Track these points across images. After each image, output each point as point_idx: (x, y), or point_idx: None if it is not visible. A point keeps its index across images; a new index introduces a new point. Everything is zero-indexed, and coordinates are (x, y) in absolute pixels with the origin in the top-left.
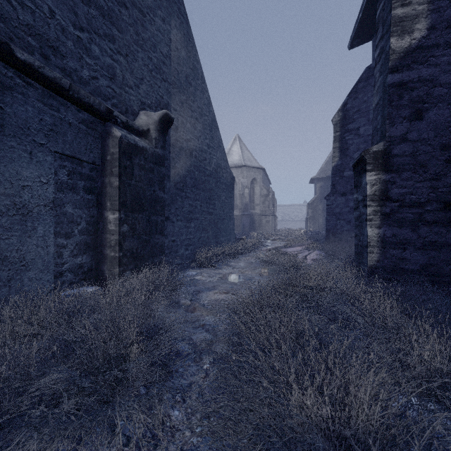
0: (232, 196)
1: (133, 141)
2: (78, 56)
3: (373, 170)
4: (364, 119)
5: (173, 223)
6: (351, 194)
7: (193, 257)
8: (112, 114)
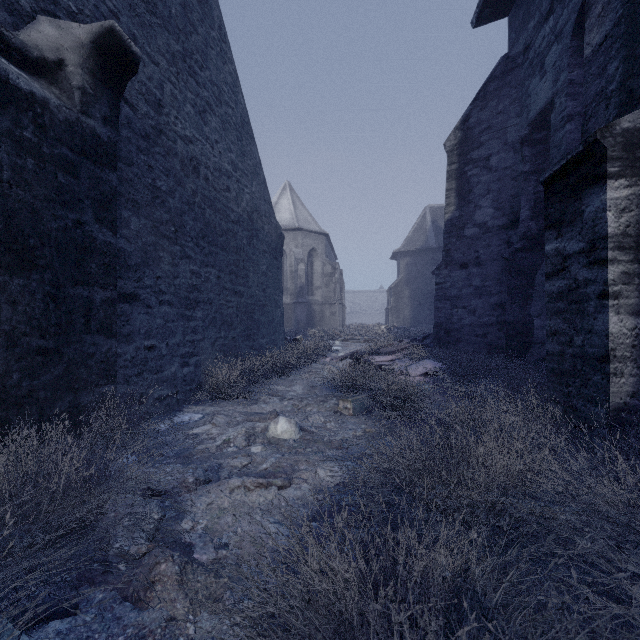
0: (279, 267)
1: None
2: None
3: (622, 176)
4: (498, 142)
5: (150, 309)
6: (476, 266)
7: (200, 379)
8: None
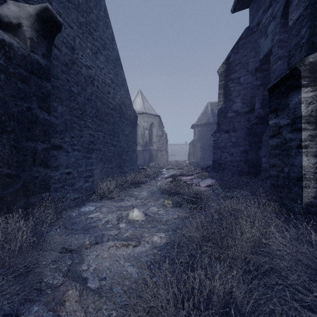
0: (135, 132)
1: None
2: None
3: (309, 86)
4: (244, 70)
5: (68, 153)
6: (233, 132)
7: (94, 189)
8: None
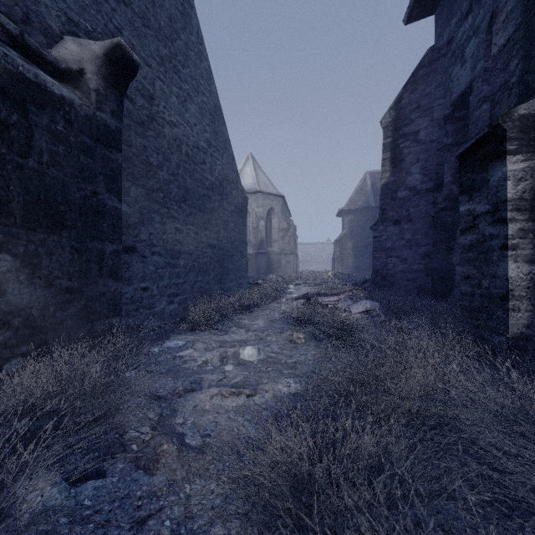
0: (244, 224)
1: (33, 75)
2: None
3: (519, 152)
4: (426, 119)
5: (145, 258)
6: (407, 222)
7: (183, 314)
8: None
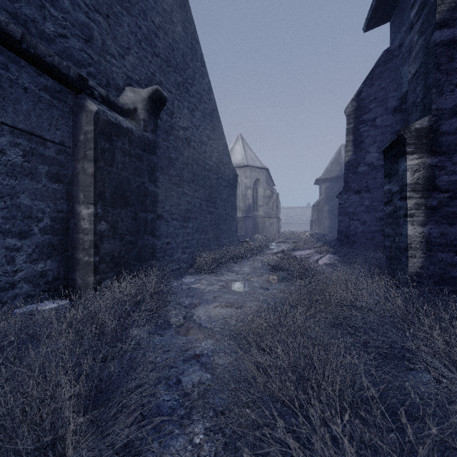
0: (235, 195)
1: (114, 119)
2: (38, 3)
3: (415, 153)
4: (382, 108)
5: (168, 223)
6: (366, 192)
7: (191, 261)
8: (86, 83)
